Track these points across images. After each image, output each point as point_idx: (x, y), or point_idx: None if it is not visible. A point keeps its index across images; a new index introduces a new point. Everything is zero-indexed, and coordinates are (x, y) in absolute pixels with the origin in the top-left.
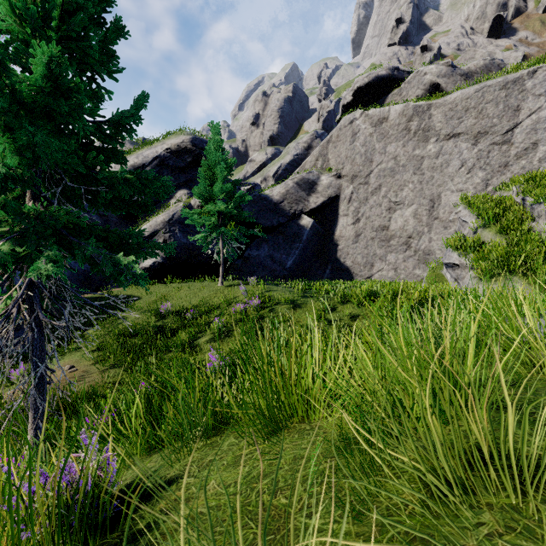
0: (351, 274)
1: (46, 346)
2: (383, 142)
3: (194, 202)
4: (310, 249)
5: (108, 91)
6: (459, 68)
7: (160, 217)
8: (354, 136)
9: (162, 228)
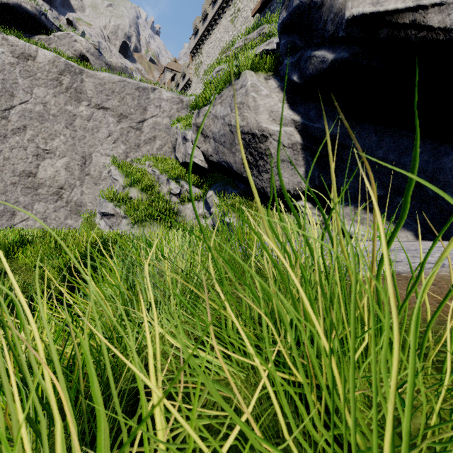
0: None
1: None
2: (29, 80)
3: None
4: None
5: None
6: (104, 57)
7: None
8: None
9: None
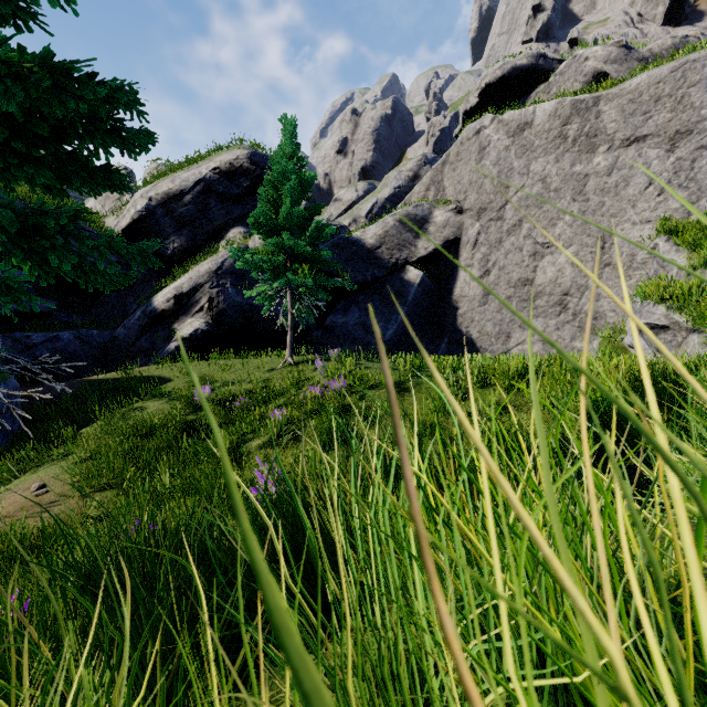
0: (478, 349)
1: None
2: (525, 157)
3: (253, 244)
4: (418, 314)
5: None
6: (636, 50)
7: (204, 265)
8: (482, 152)
9: (207, 281)
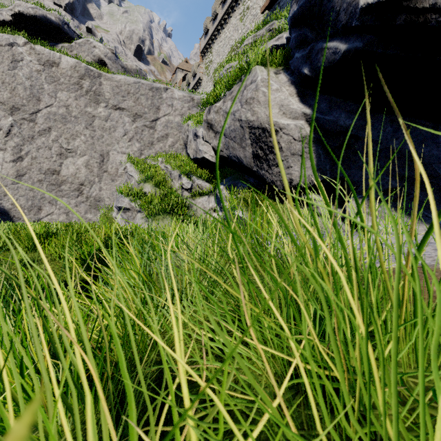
0: (11, 218)
1: None
2: (54, 85)
3: None
4: None
5: None
6: (120, 60)
7: None
8: (15, 63)
9: None
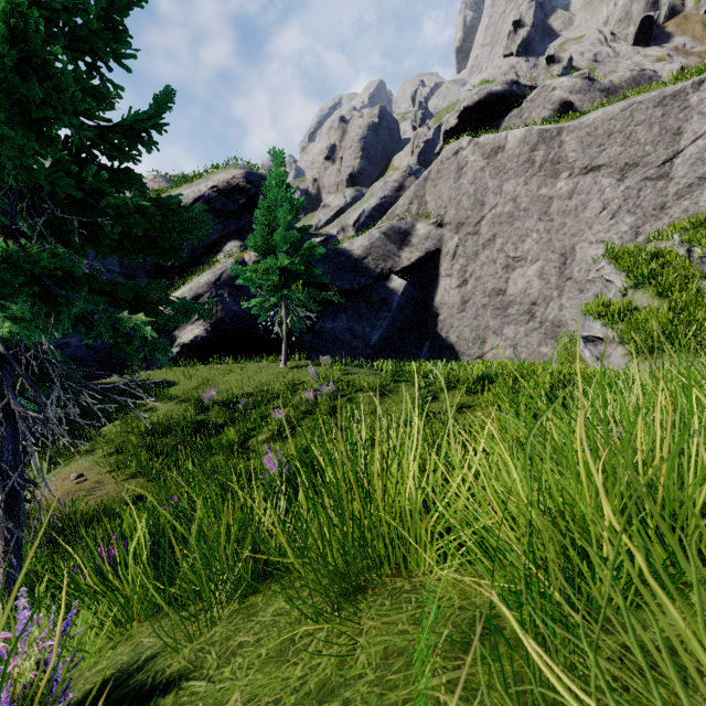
0: (456, 353)
1: (19, 448)
2: (498, 178)
3: (249, 257)
4: (401, 320)
5: (117, 85)
6: (598, 82)
7: (204, 276)
8: (460, 172)
9: (206, 291)
